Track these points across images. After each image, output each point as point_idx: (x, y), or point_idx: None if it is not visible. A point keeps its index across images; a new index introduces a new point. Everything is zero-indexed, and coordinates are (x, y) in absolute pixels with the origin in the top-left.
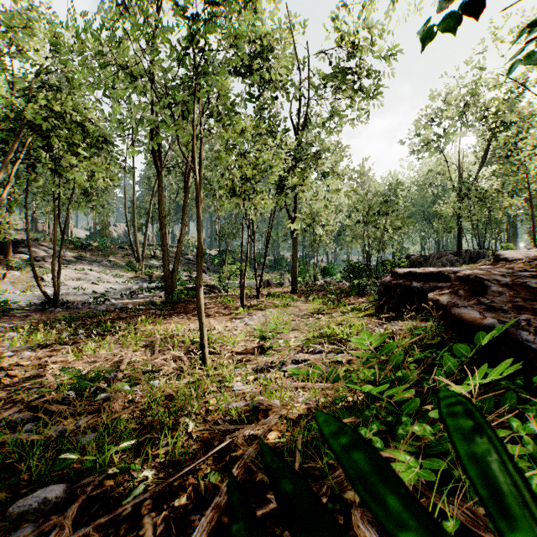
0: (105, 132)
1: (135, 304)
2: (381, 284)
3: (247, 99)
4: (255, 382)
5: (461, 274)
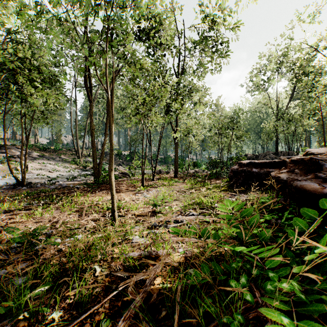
0: (54, 74)
1: (75, 185)
2: (231, 170)
3: (146, 56)
4: (148, 236)
5: (294, 159)
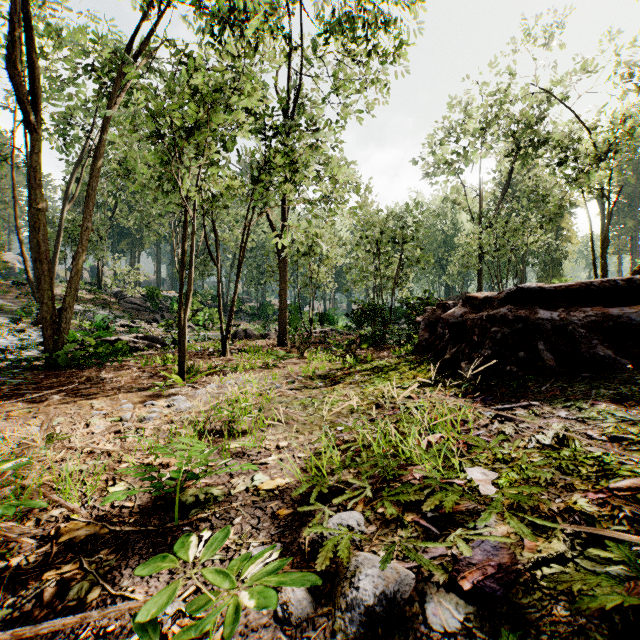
0: None
1: None
2: (445, 320)
3: (207, 43)
4: None
5: None
